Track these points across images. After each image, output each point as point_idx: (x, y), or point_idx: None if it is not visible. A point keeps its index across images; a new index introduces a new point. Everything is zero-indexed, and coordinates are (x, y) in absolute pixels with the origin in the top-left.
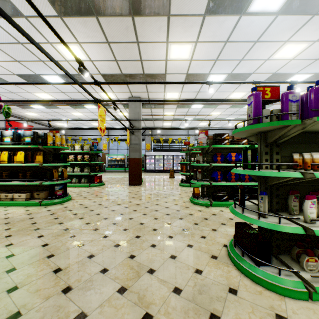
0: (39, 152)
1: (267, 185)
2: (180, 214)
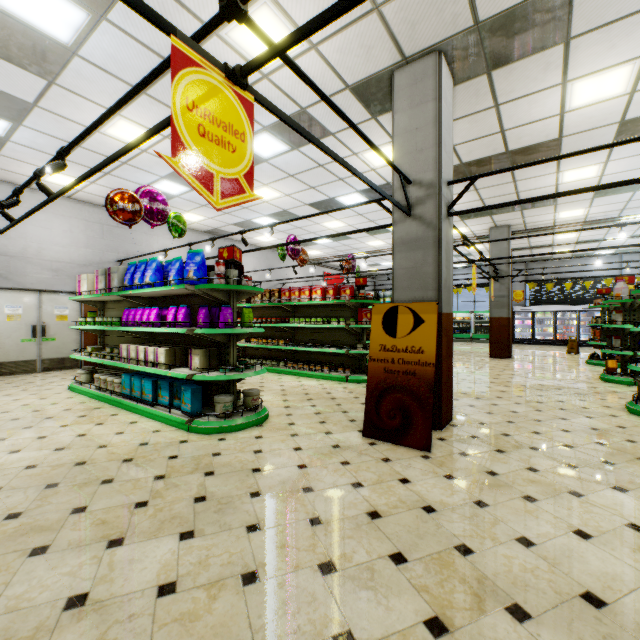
0: None
1: None
2: (577, 386)
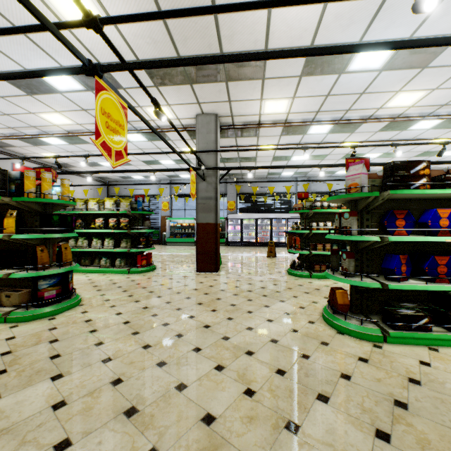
0: (10, 210)
1: None
2: (315, 374)
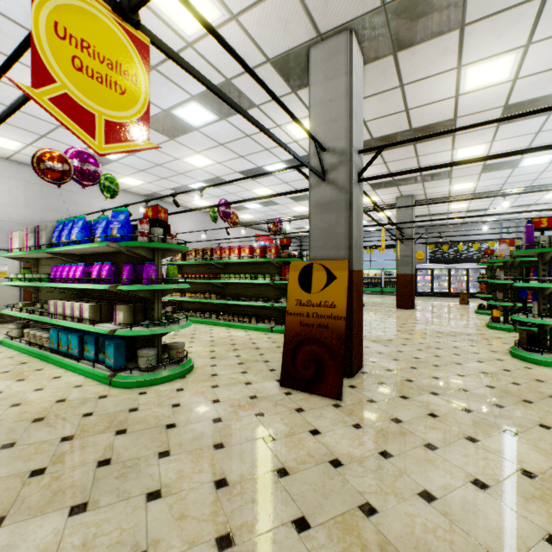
0: None
1: (545, 295)
2: (468, 333)
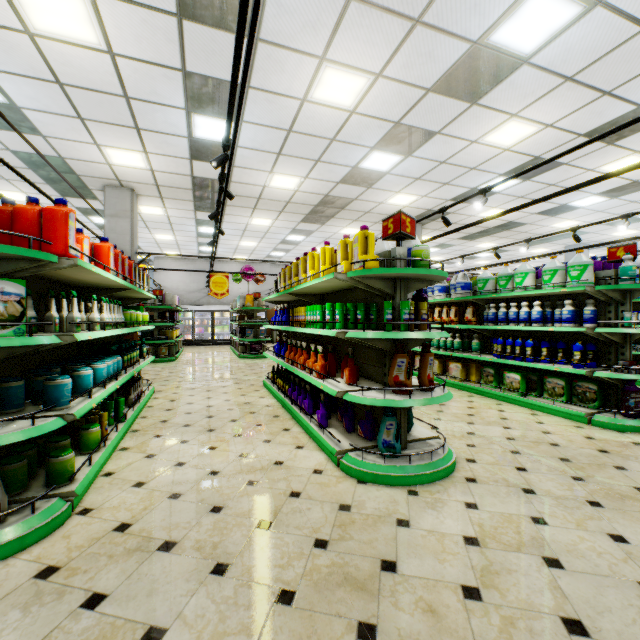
0: None
1: None
2: None
